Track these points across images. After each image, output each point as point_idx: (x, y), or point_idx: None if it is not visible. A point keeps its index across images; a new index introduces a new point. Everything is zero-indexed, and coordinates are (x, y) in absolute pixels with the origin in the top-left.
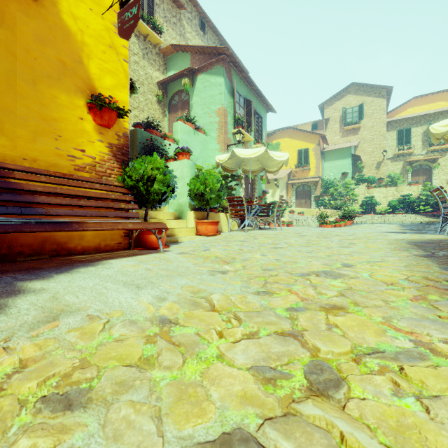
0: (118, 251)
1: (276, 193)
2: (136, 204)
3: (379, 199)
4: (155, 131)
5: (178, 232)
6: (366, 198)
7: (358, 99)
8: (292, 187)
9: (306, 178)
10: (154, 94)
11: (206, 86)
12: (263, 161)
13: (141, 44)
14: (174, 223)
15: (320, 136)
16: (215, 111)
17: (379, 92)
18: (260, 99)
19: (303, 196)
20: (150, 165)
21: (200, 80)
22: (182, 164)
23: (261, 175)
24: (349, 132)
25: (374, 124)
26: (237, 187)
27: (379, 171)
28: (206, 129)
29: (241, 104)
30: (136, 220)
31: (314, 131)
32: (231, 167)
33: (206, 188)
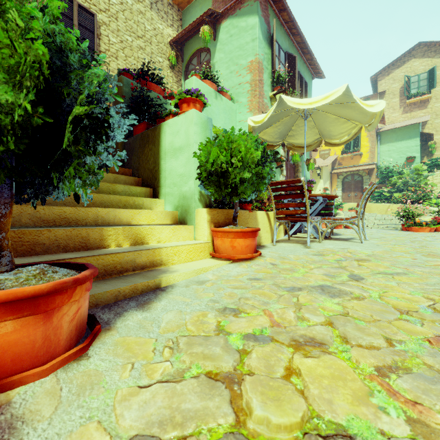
0: None
1: (319, 185)
2: None
3: None
4: (153, 85)
5: (169, 256)
6: None
7: (426, 63)
8: (338, 178)
9: (357, 165)
10: (165, 57)
11: (232, 34)
12: (324, 126)
13: None
14: (167, 233)
15: None
16: (245, 67)
17: None
18: (304, 57)
19: (352, 188)
20: None
21: (225, 28)
22: (186, 120)
23: (307, 158)
24: (414, 106)
25: None
26: (276, 173)
27: None
28: (233, 93)
29: (281, 60)
30: None
31: None
32: (271, 140)
33: (232, 158)
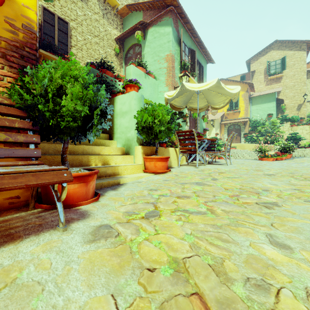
0: (0, 216)
1: (212, 131)
2: (37, 135)
3: (303, 135)
4: (107, 71)
5: (122, 170)
6: (290, 134)
7: (280, 54)
8: (225, 127)
9: (237, 119)
10: (112, 48)
11: (155, 37)
12: (210, 98)
13: (101, 5)
14: (120, 159)
15: (248, 85)
16: (163, 58)
17: (299, 46)
18: (201, 50)
19: None
20: (59, 70)
21: (151, 32)
22: (129, 97)
23: (203, 115)
24: (272, 81)
25: (295, 73)
26: (183, 125)
27: (300, 111)
28: (156, 74)
29: (186, 53)
30: (34, 161)
31: (244, 81)
32: (178, 105)
33: (155, 119)
